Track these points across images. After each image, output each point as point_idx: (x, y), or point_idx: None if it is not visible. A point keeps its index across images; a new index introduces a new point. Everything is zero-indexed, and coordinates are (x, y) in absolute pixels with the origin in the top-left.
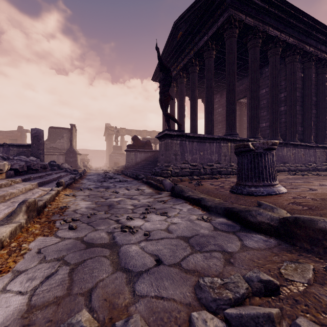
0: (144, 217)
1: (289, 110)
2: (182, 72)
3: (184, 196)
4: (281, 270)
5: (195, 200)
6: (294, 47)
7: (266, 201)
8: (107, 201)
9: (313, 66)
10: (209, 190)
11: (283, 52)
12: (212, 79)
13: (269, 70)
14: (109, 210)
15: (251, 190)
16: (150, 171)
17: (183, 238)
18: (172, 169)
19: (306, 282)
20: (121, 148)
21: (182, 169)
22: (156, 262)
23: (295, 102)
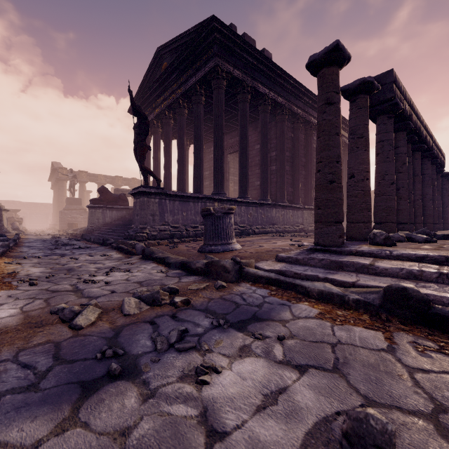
0: (108, 274)
1: (279, 170)
2: (168, 112)
3: (153, 258)
4: (189, 286)
5: (161, 259)
6: (283, 107)
7: (218, 256)
8: (65, 266)
9: (303, 127)
10: (180, 251)
11: (274, 109)
12: (201, 128)
13: (260, 127)
14: (69, 273)
15: (211, 248)
16: (123, 235)
17: (138, 282)
18: (149, 231)
19: (196, 289)
20: (80, 202)
21: (161, 232)
22: (111, 292)
23: (284, 162)
